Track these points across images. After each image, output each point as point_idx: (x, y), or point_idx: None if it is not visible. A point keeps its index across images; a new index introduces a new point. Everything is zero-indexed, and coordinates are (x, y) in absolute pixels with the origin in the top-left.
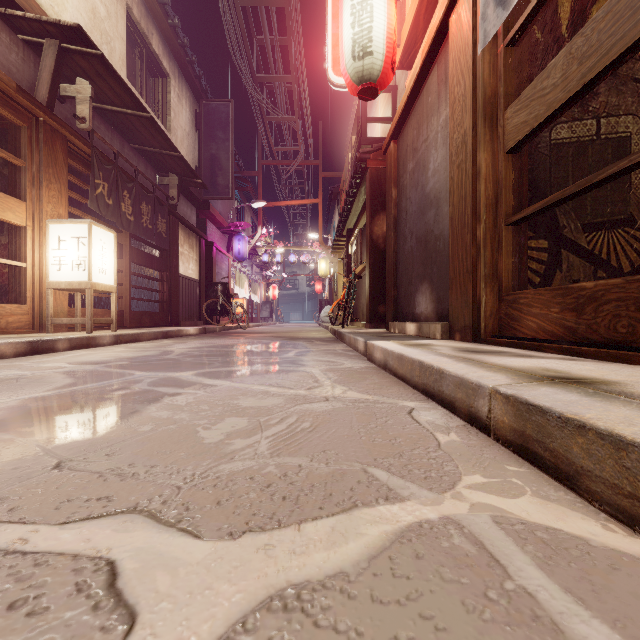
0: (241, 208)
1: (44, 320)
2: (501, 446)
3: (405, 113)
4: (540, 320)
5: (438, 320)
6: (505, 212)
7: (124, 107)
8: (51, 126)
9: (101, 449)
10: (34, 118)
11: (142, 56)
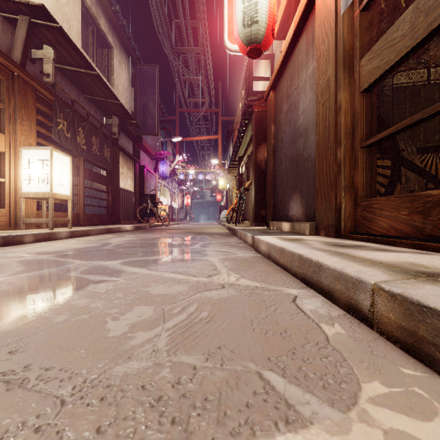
0: (165, 142)
1: (18, 220)
2: (386, 340)
3: (281, 69)
4: (391, 221)
5: (306, 220)
6: (360, 138)
7: (79, 67)
8: (23, 79)
9: (7, 344)
10: (10, 73)
11: (93, 32)
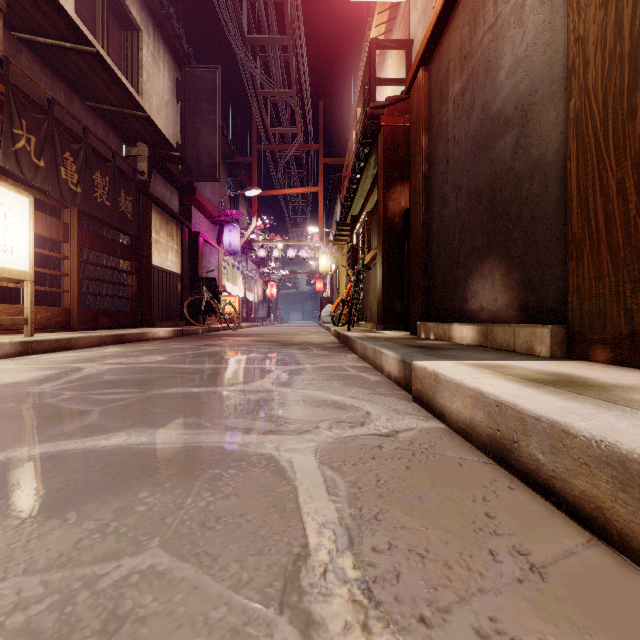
0: (235, 199)
1: None
2: None
3: (447, 10)
4: None
5: (526, 320)
6: None
7: (61, 39)
8: None
9: None
10: None
11: None
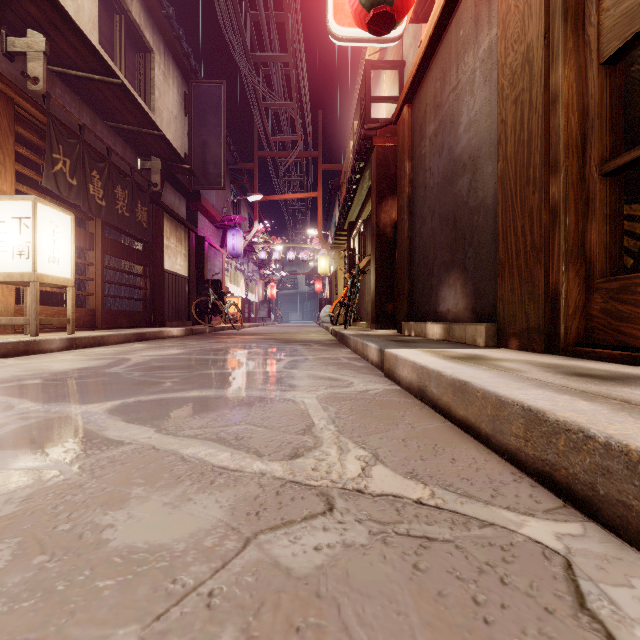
0: (237, 203)
1: None
2: None
3: (424, 64)
4: None
5: (476, 320)
6: (600, 155)
7: (91, 72)
8: None
9: None
10: None
11: (120, 24)
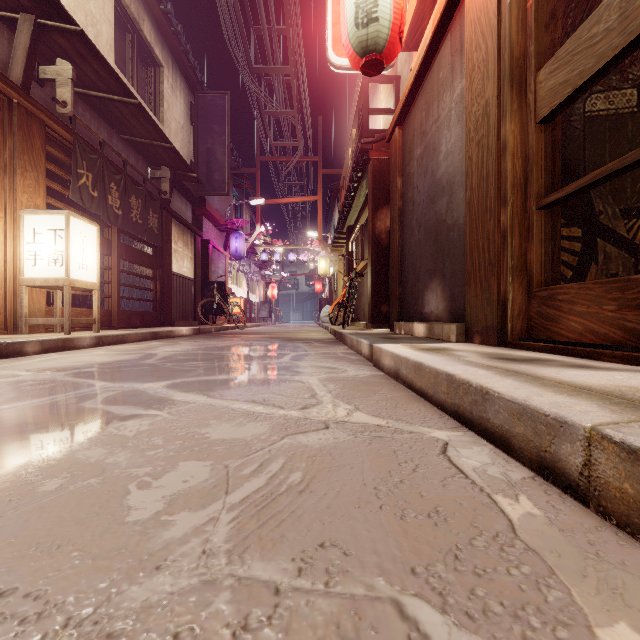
0: (239, 206)
1: (18, 320)
2: (617, 530)
3: (412, 94)
4: (587, 320)
5: (451, 320)
6: (537, 193)
7: (110, 93)
8: (27, 109)
9: None
10: (7, 99)
11: (133, 43)
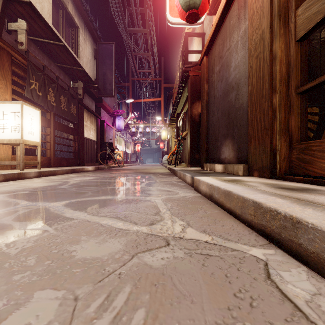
0: (120, 103)
1: None
2: None
3: (214, 36)
4: None
5: (238, 162)
6: (296, 84)
7: (48, 39)
8: None
9: None
10: None
11: (62, 14)
